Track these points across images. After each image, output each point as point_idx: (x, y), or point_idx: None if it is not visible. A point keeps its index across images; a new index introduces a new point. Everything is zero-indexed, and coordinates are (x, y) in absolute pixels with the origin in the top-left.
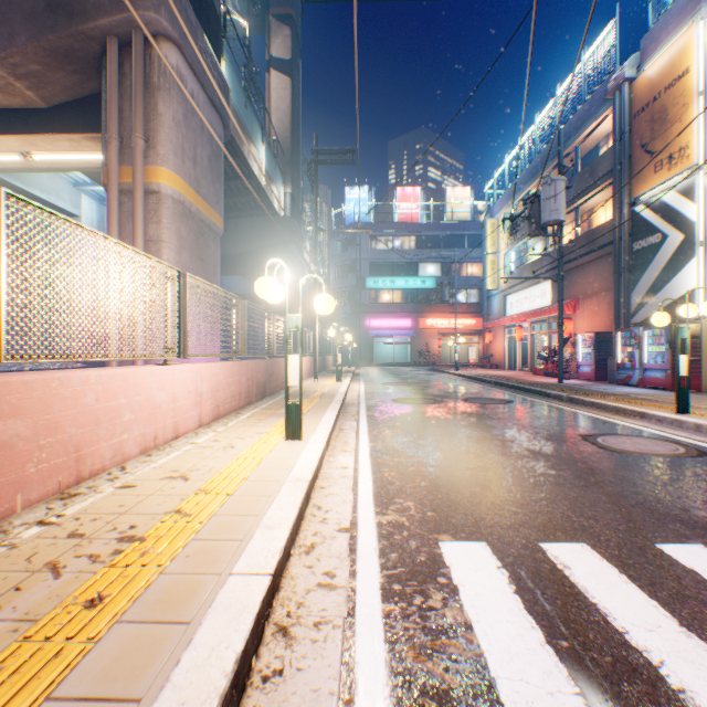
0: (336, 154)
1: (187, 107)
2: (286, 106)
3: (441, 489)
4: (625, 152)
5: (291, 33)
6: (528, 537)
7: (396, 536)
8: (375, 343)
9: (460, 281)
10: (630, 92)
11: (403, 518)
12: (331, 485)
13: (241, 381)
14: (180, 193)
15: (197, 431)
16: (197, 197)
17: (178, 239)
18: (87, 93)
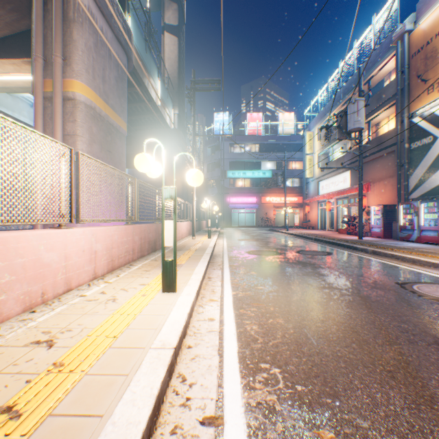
0: (207, 83)
1: (97, 38)
2: (175, 56)
3: (303, 349)
4: (405, 81)
5: (178, 8)
6: (426, 435)
7: (269, 433)
8: (233, 212)
9: (287, 173)
10: (409, 40)
11: (273, 397)
12: (198, 344)
13: (134, 240)
14: (91, 101)
15: (90, 283)
16: (105, 105)
17: (89, 134)
18: (24, 28)
